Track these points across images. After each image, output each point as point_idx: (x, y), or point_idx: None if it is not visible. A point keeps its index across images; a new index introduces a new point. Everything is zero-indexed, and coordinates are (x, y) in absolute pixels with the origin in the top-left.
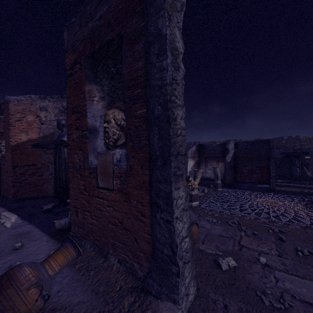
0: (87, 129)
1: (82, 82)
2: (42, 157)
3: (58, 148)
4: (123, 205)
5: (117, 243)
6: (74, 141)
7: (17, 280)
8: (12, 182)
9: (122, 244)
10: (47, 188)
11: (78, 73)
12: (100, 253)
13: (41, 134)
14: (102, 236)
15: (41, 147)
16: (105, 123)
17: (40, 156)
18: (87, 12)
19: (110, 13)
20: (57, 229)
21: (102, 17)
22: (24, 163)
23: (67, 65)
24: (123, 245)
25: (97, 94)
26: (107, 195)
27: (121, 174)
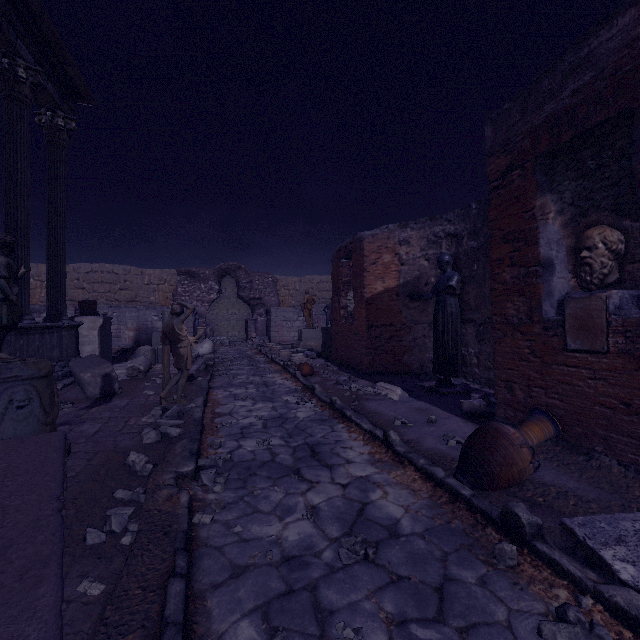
0: (538, 263)
1: (527, 196)
2: (402, 314)
3: (441, 299)
4: (634, 376)
5: (614, 436)
6: (507, 284)
7: (507, 434)
8: (367, 348)
9: (629, 438)
10: (408, 360)
11: (517, 183)
12: (572, 450)
13: (401, 280)
14: (576, 424)
15: (417, 298)
16: (583, 251)
17: (400, 313)
18: (541, 91)
19: (600, 82)
20: (467, 412)
21: (580, 91)
22: (380, 322)
23: (490, 175)
24: (633, 439)
25: (552, 208)
26: (590, 361)
27: (627, 328)
